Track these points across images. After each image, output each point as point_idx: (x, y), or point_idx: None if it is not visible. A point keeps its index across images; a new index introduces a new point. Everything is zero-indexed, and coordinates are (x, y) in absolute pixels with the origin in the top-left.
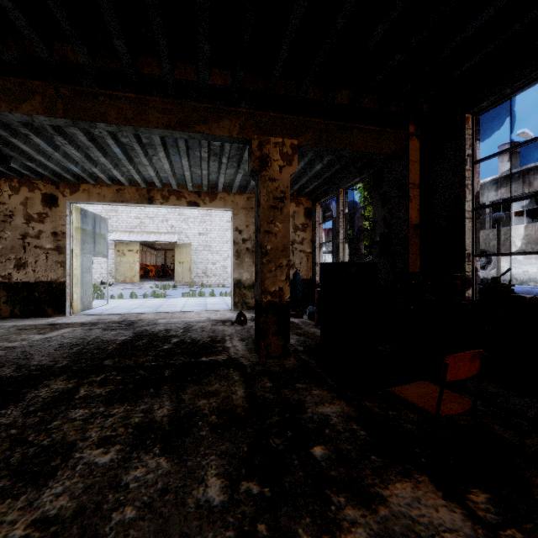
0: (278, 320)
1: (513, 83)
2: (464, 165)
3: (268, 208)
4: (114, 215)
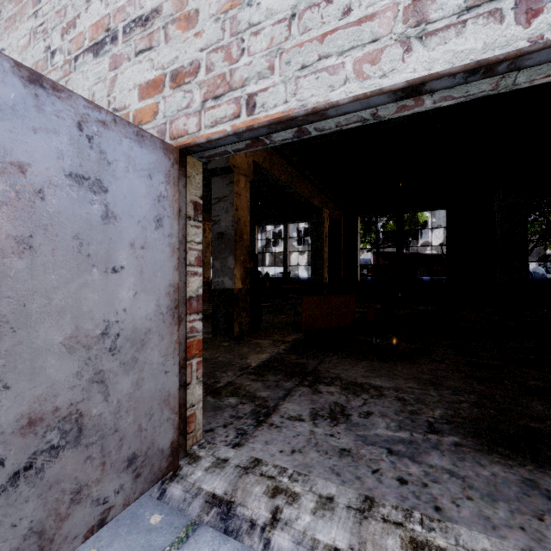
0: (208, 288)
1: (267, 224)
2: (256, 240)
3: (206, 247)
4: None
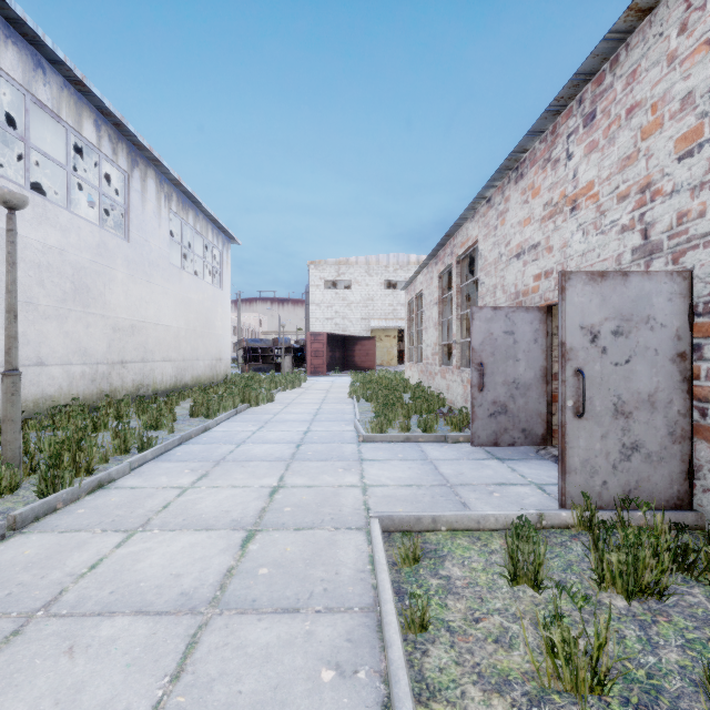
0: None
1: None
2: None
3: None
4: (371, 304)
